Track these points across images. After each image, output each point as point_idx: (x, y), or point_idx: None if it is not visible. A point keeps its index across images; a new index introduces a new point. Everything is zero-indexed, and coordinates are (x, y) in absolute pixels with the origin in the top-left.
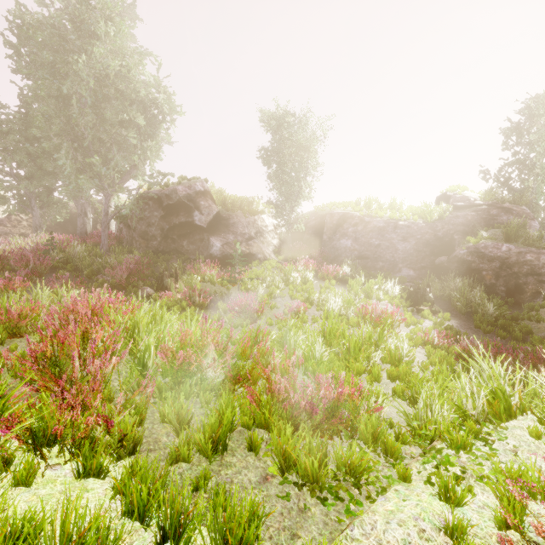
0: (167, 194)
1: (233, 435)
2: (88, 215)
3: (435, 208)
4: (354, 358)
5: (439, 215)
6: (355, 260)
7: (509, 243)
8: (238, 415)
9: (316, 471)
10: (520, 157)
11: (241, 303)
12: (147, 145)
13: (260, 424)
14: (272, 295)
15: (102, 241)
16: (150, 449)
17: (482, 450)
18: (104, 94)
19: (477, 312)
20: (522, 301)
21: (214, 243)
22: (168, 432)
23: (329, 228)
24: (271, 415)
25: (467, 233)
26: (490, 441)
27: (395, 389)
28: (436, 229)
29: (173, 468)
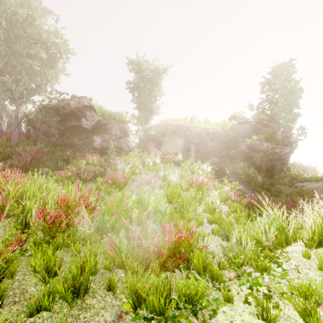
0: (62, 106)
1: (96, 277)
2: (4, 119)
3: (229, 122)
4: (186, 210)
5: (231, 126)
6: (185, 152)
7: (267, 143)
8: (102, 259)
9: (162, 306)
10: (271, 97)
11: (113, 178)
12: (49, 72)
13: (119, 265)
14: (134, 172)
15: (13, 136)
16: (14, 301)
17: (276, 270)
18: (15, 33)
19: (252, 181)
20: (274, 174)
21: (96, 140)
22: (37, 281)
23: (170, 133)
24: (127, 258)
25: (245, 137)
26: (280, 263)
27: (213, 230)
28: (229, 134)
29: (33, 319)
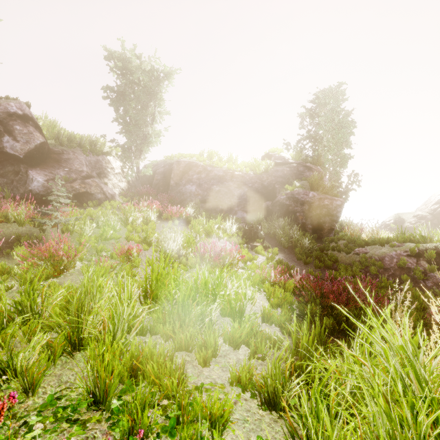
0: None
1: None
2: None
3: (262, 162)
4: (182, 320)
5: (265, 168)
6: (199, 203)
7: (313, 191)
8: None
9: None
10: (315, 132)
11: (48, 247)
12: None
13: None
14: (103, 236)
15: None
16: None
17: None
18: None
19: (296, 246)
20: (322, 236)
21: (34, 177)
22: None
23: (176, 174)
24: None
25: (284, 184)
26: None
27: (239, 375)
28: (263, 179)
29: None
